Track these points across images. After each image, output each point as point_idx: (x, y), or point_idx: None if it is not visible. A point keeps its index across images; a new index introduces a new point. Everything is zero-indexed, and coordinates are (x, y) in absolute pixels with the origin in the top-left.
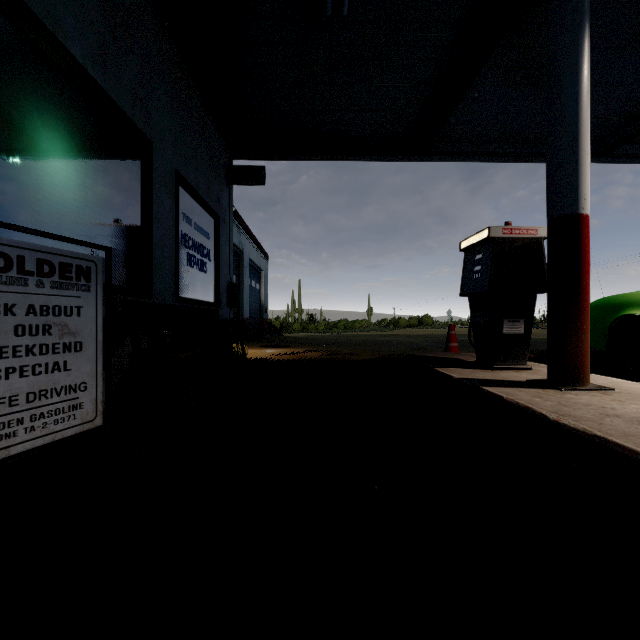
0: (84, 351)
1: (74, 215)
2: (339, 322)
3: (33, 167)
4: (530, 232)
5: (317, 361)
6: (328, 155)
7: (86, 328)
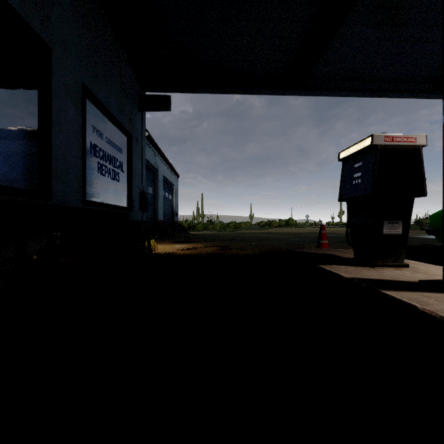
0: None
1: None
2: (230, 223)
3: None
4: (410, 140)
5: (213, 255)
6: (222, 88)
7: None
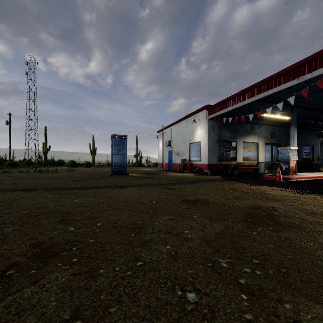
0: None
1: None
2: None
3: None
4: None
5: None
6: None
7: None
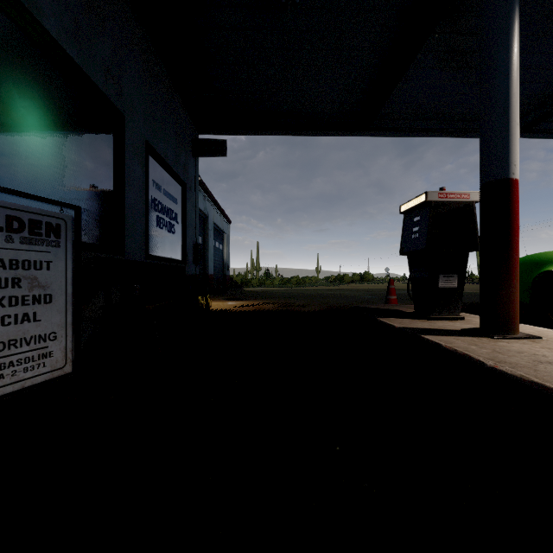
0: (54, 303)
1: (49, 178)
2: (292, 278)
3: (9, 132)
4: (463, 196)
5: (273, 312)
6: (282, 130)
7: (56, 281)
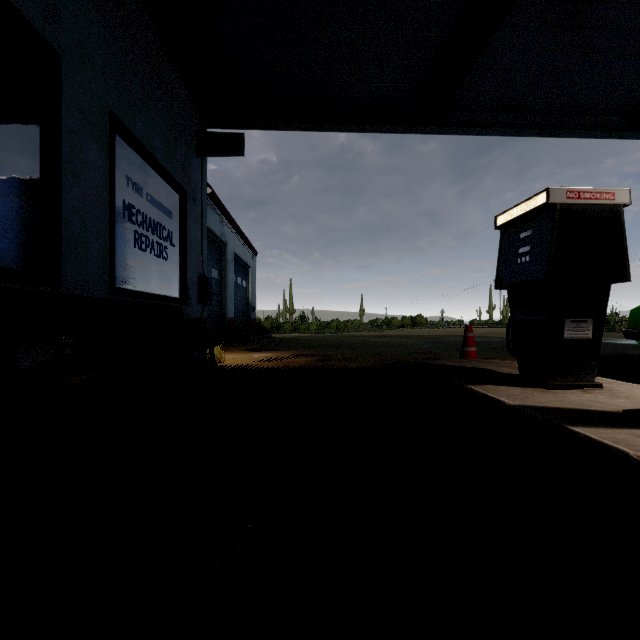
0: None
1: None
2: (331, 322)
3: None
4: (605, 196)
5: (307, 369)
6: (321, 123)
7: None
